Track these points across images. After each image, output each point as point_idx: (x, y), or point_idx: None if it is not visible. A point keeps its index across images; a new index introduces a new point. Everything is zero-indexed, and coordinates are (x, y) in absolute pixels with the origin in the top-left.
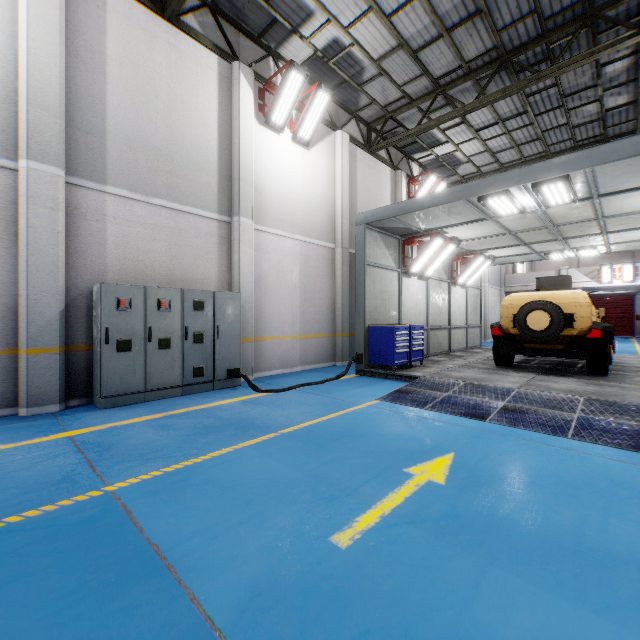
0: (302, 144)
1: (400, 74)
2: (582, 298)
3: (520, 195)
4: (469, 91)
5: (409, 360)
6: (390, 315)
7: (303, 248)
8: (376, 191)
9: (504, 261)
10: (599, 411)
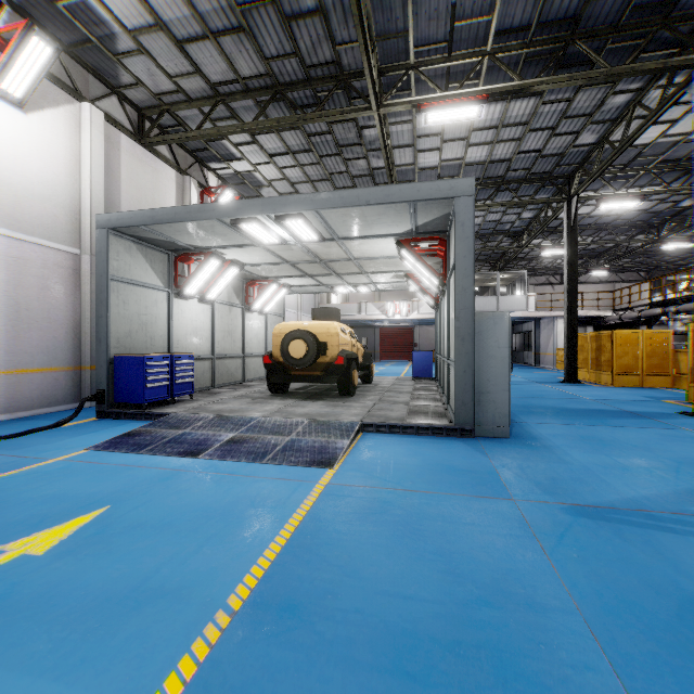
0: (11, 101)
1: (168, 62)
2: (333, 329)
3: (273, 225)
4: (253, 111)
5: (172, 395)
6: (154, 342)
7: (15, 248)
8: (153, 193)
9: (302, 290)
10: (310, 431)
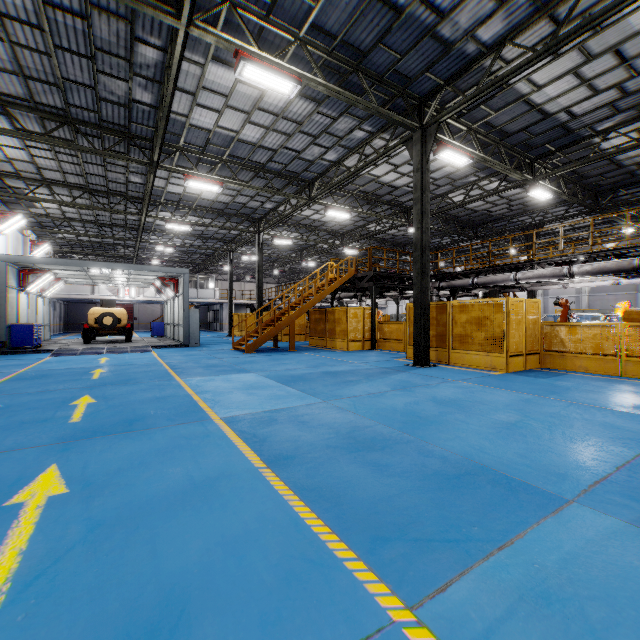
0: None
1: (23, 167)
2: (125, 312)
3: (104, 269)
4: (63, 188)
5: (37, 343)
6: (16, 317)
7: None
8: None
9: (70, 282)
10: (135, 348)
